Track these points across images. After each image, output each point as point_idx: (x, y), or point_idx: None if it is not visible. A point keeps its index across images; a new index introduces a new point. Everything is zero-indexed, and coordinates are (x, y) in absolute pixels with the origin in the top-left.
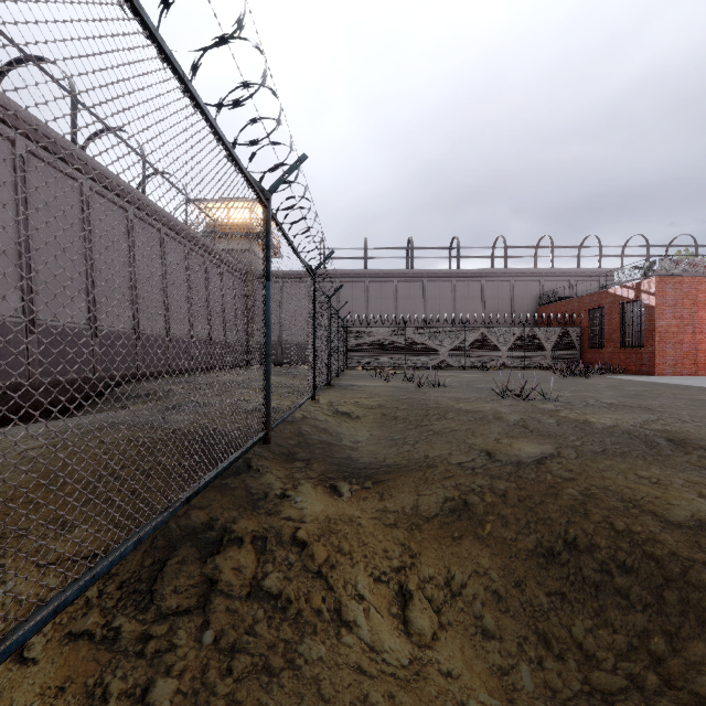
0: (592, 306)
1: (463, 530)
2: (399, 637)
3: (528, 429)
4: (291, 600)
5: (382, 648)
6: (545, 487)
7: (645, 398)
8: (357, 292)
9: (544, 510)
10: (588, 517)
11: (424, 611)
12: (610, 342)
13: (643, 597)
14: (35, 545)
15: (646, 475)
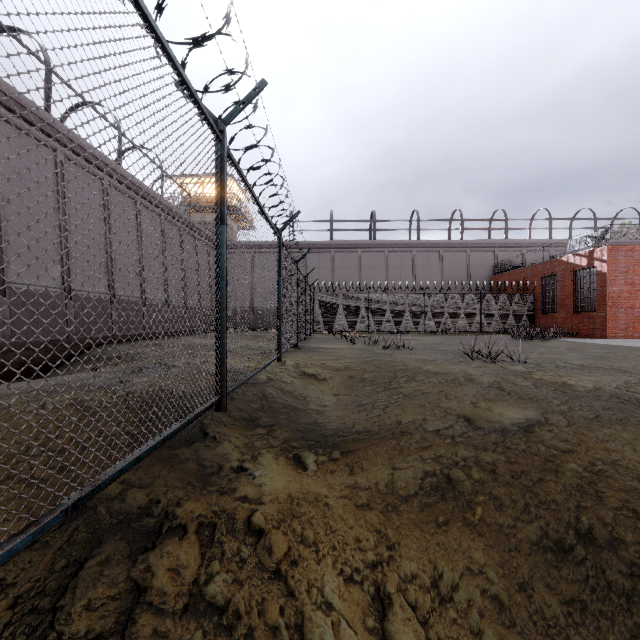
0: (545, 273)
1: (449, 513)
2: None
3: (505, 392)
4: (240, 614)
5: None
6: (540, 460)
7: (613, 360)
8: (324, 262)
9: (545, 490)
10: (603, 502)
11: (407, 623)
12: (563, 307)
13: None
14: None
15: None
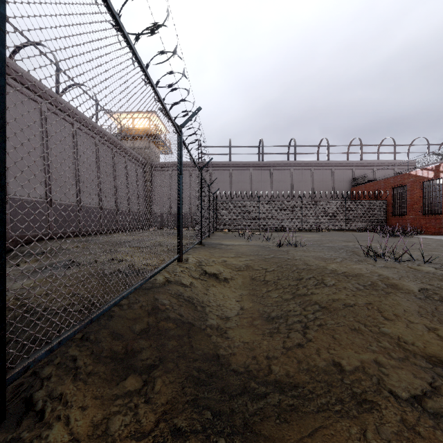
0: (396, 184)
1: None
2: None
3: None
4: None
5: None
6: None
7: None
8: (224, 177)
9: None
10: None
11: None
12: (412, 211)
13: None
14: None
15: None
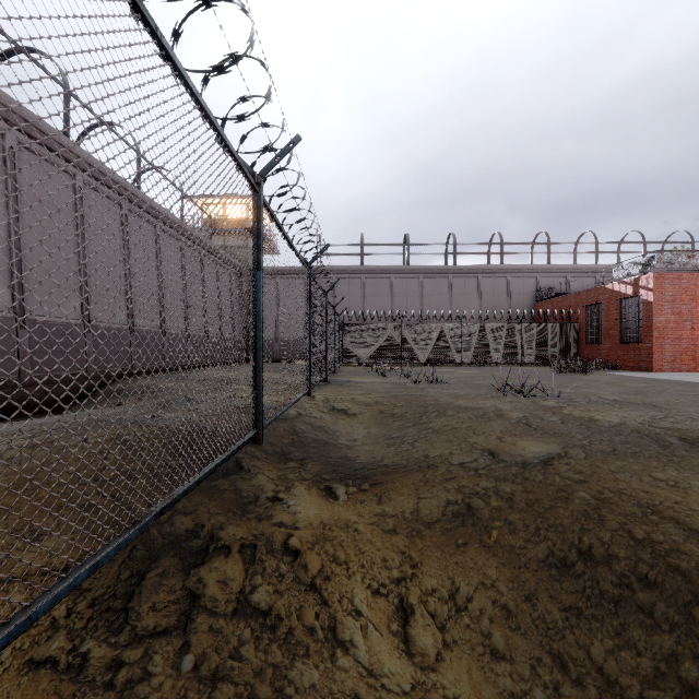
0: (590, 302)
1: (468, 537)
2: (400, 658)
3: (532, 427)
4: (282, 617)
5: (381, 671)
6: (554, 490)
7: (649, 395)
8: (354, 289)
9: (554, 515)
10: (603, 524)
11: (426, 628)
12: (608, 338)
13: (670, 615)
14: (0, 557)
15: (663, 478)
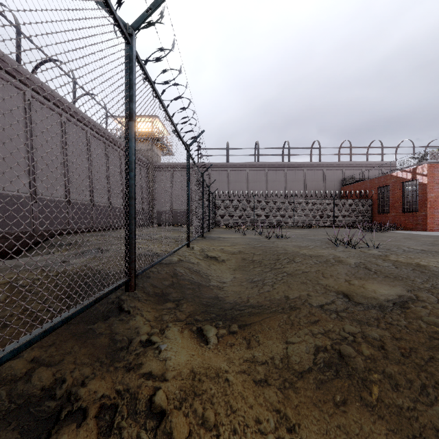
0: (380, 185)
1: (346, 392)
2: None
3: (372, 272)
4: None
5: None
6: (425, 337)
7: None
8: (222, 177)
9: None
10: None
11: None
12: (393, 209)
13: None
14: None
15: None
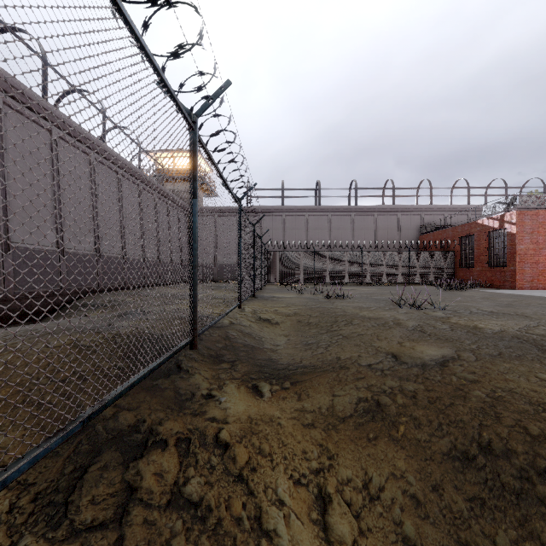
0: (464, 234)
1: (378, 431)
2: None
3: (426, 334)
4: (211, 508)
5: None
6: (452, 389)
7: (518, 307)
8: (276, 224)
9: (455, 412)
10: (500, 421)
11: (343, 516)
12: (478, 263)
13: None
14: None
15: None
